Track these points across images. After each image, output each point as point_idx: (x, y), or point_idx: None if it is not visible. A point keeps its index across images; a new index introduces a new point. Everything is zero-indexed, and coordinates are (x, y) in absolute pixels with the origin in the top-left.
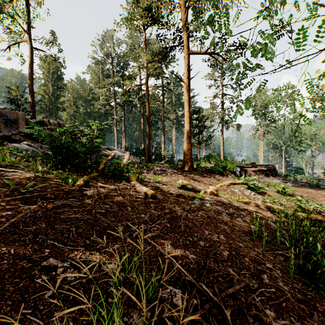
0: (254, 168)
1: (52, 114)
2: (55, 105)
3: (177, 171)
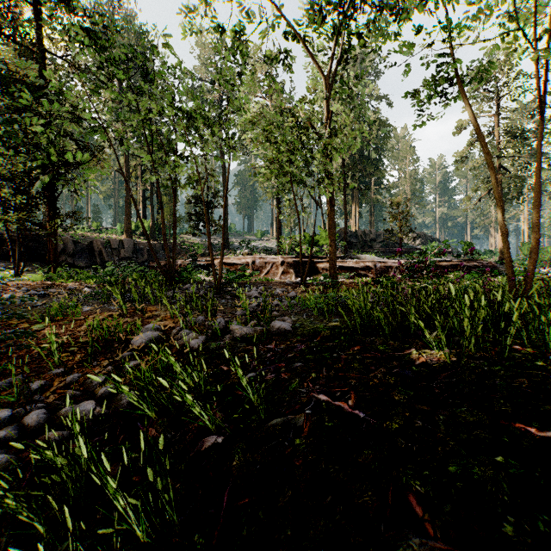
0: None
1: None
2: None
3: None
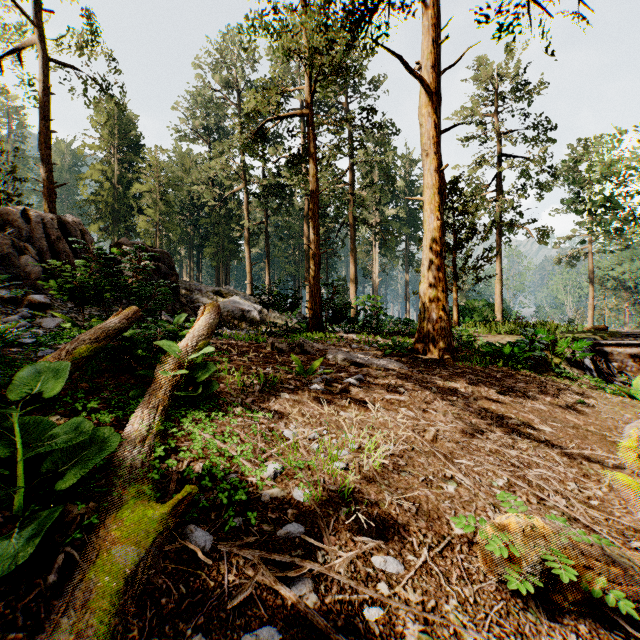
0: (635, 349)
1: (118, 222)
2: (125, 202)
3: (409, 367)
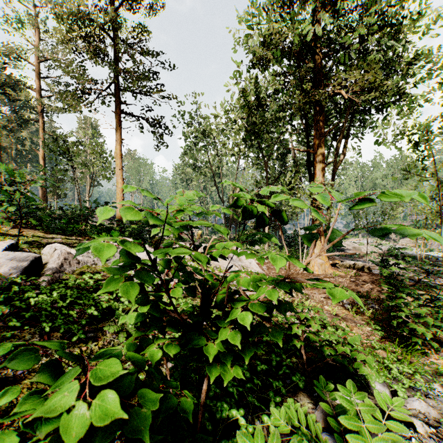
0: None
1: None
2: None
3: None
